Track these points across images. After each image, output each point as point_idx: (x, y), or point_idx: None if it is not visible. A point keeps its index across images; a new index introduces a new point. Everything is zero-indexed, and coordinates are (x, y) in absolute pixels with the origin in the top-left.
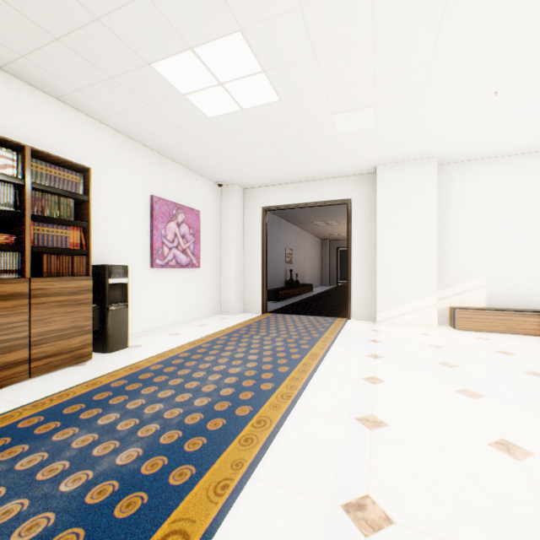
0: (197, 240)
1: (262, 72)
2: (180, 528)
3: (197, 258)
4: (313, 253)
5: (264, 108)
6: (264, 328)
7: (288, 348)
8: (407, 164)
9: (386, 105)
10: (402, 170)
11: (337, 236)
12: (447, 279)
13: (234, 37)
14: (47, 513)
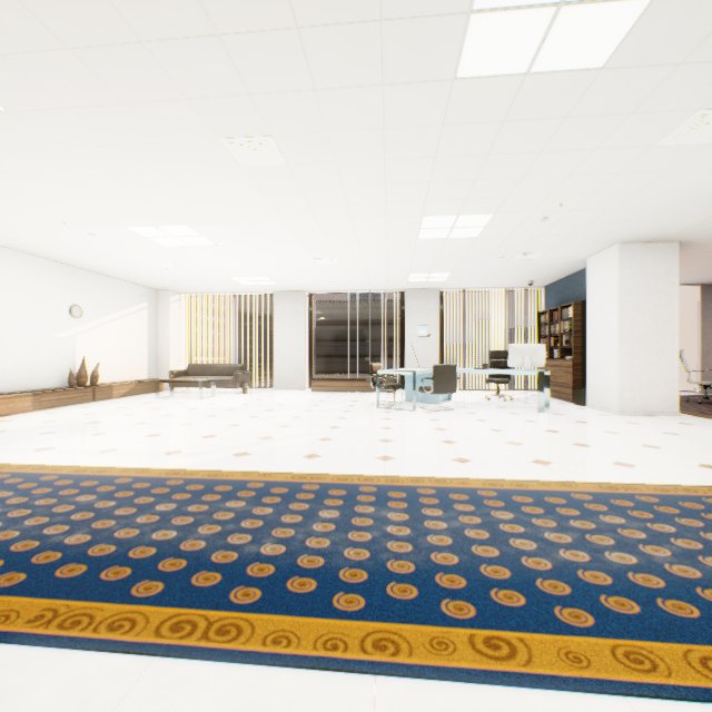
0: None
1: None
2: (166, 473)
3: None
4: None
5: None
6: None
7: None
8: None
9: None
10: None
11: None
12: None
13: None
14: (136, 500)
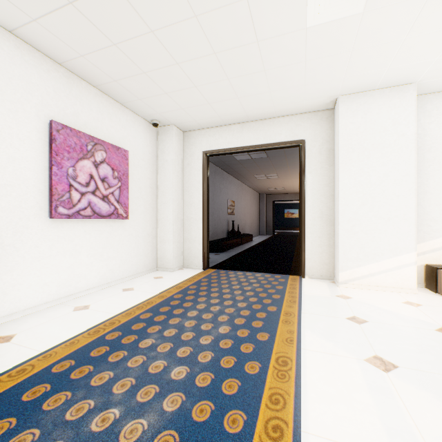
0: (125, 185)
1: None
2: None
3: (125, 207)
4: (252, 206)
5: None
6: (204, 295)
7: (237, 343)
8: (378, 94)
9: None
10: (371, 101)
11: (273, 190)
12: (422, 232)
13: None
14: None
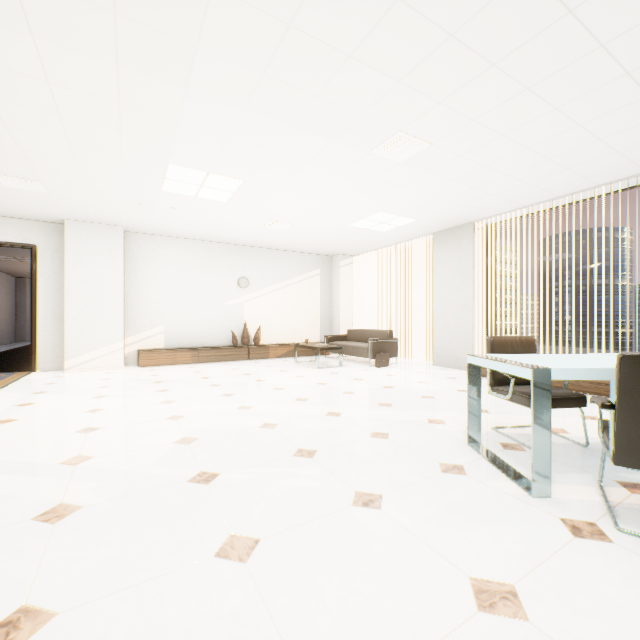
0: None
1: None
2: None
3: None
4: None
5: None
6: None
7: None
8: (98, 226)
9: (54, 184)
10: (93, 231)
11: None
12: (137, 328)
13: None
14: None
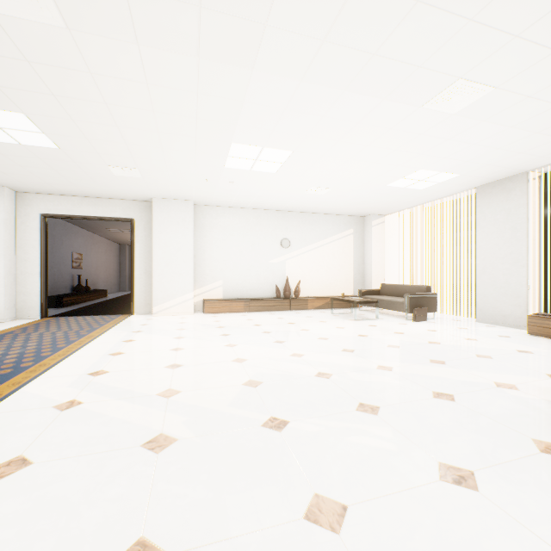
0: None
1: (43, 133)
2: None
3: None
4: (109, 258)
5: (44, 149)
6: (44, 328)
7: (68, 336)
8: (175, 202)
9: (147, 170)
10: (172, 205)
11: None
12: (202, 282)
13: (18, 114)
14: None
